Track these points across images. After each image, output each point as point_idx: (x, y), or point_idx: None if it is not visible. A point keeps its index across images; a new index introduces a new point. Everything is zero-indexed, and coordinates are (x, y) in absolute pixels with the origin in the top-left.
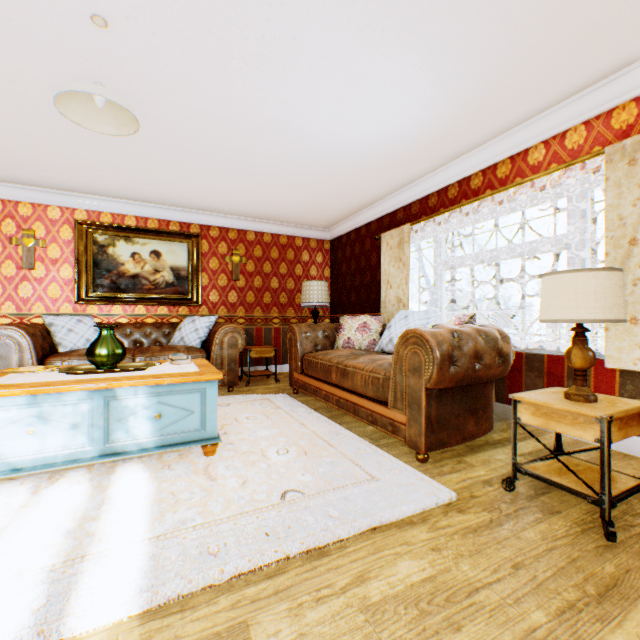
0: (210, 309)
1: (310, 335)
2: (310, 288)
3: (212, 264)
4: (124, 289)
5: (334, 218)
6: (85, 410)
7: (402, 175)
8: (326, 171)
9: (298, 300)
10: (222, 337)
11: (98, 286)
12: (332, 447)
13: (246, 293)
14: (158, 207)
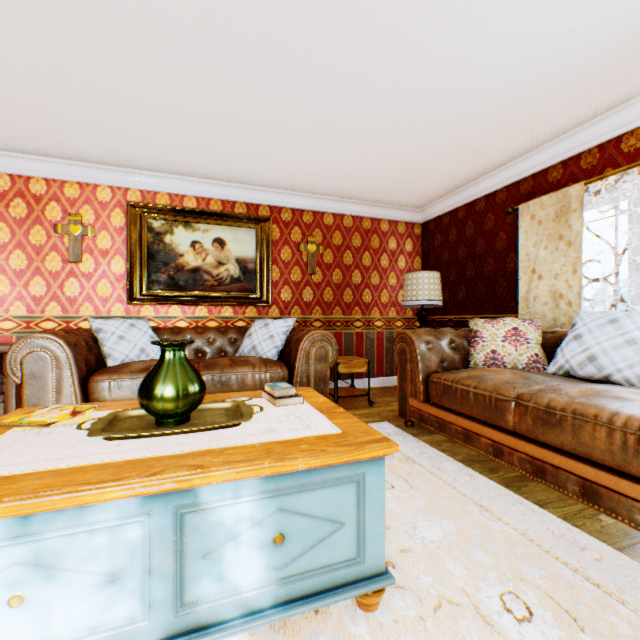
0: (281, 310)
1: (433, 346)
2: (418, 281)
3: (283, 254)
4: (183, 286)
5: (436, 192)
6: (133, 539)
7: (583, 105)
8: (466, 106)
9: (383, 298)
10: (308, 347)
11: (153, 282)
12: (608, 595)
13: (323, 290)
14: (222, 185)
